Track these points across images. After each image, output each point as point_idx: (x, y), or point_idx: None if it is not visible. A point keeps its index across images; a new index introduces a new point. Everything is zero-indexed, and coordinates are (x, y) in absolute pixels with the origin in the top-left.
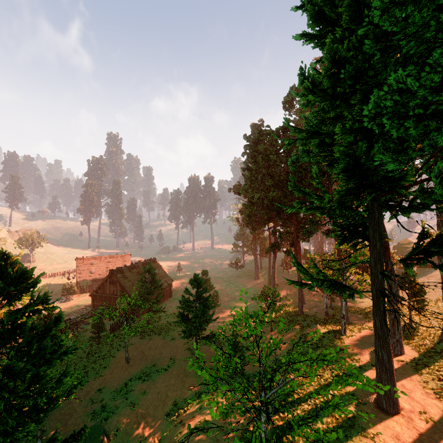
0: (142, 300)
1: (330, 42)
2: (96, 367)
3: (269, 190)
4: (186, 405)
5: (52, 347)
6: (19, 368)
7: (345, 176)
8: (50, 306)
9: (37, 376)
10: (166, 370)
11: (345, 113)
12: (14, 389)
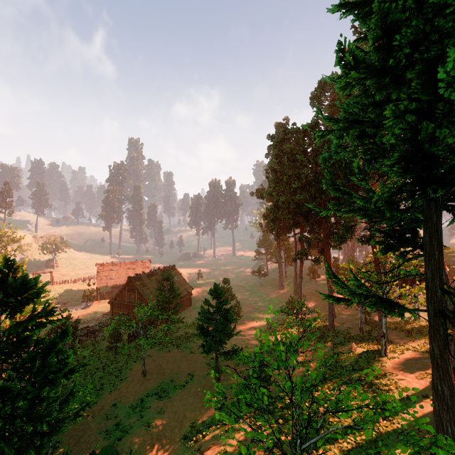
0: (161, 310)
1: (378, 6)
2: (112, 380)
3: (295, 193)
4: (205, 430)
5: (57, 364)
6: (17, 390)
7: (401, 168)
8: (56, 319)
9: (37, 399)
10: (184, 387)
11: (393, 96)
12: (13, 412)
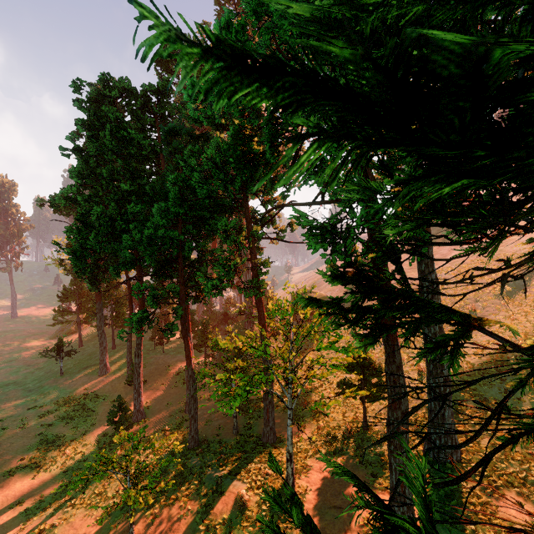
0: None
1: None
2: None
3: (128, 203)
4: None
5: None
6: None
7: None
8: None
9: None
10: None
11: None
12: None
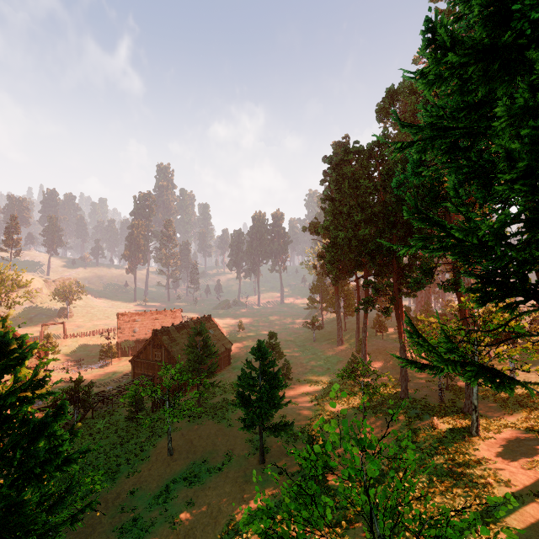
0: (192, 371)
1: None
2: (131, 459)
3: (359, 227)
4: (245, 530)
5: (47, 453)
6: None
7: (526, 186)
8: (48, 392)
9: (15, 505)
10: (220, 470)
11: (499, 93)
12: None
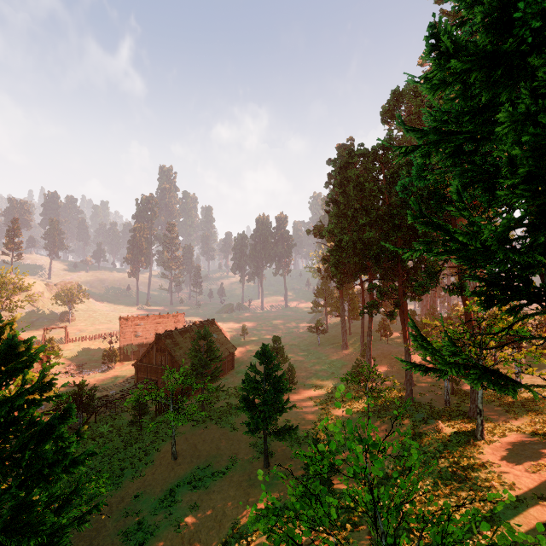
0: (196, 375)
1: None
2: (135, 463)
3: (363, 230)
4: (250, 534)
5: (55, 455)
6: None
7: (527, 191)
8: (55, 395)
9: (24, 505)
10: (224, 474)
11: (502, 98)
12: None
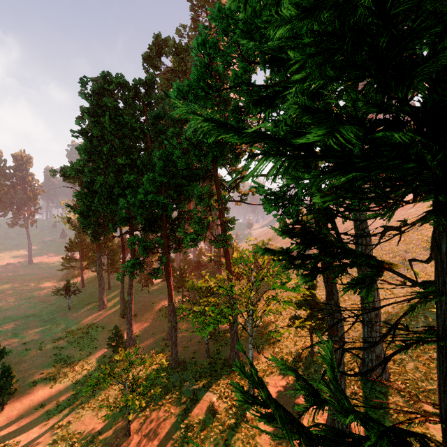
0: None
1: None
2: None
3: (123, 174)
4: None
5: None
6: None
7: None
8: None
9: None
10: None
11: None
12: None
